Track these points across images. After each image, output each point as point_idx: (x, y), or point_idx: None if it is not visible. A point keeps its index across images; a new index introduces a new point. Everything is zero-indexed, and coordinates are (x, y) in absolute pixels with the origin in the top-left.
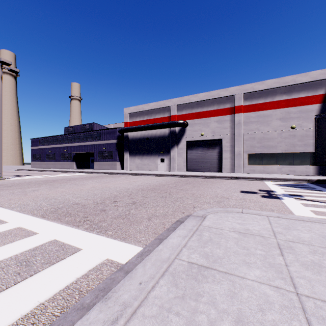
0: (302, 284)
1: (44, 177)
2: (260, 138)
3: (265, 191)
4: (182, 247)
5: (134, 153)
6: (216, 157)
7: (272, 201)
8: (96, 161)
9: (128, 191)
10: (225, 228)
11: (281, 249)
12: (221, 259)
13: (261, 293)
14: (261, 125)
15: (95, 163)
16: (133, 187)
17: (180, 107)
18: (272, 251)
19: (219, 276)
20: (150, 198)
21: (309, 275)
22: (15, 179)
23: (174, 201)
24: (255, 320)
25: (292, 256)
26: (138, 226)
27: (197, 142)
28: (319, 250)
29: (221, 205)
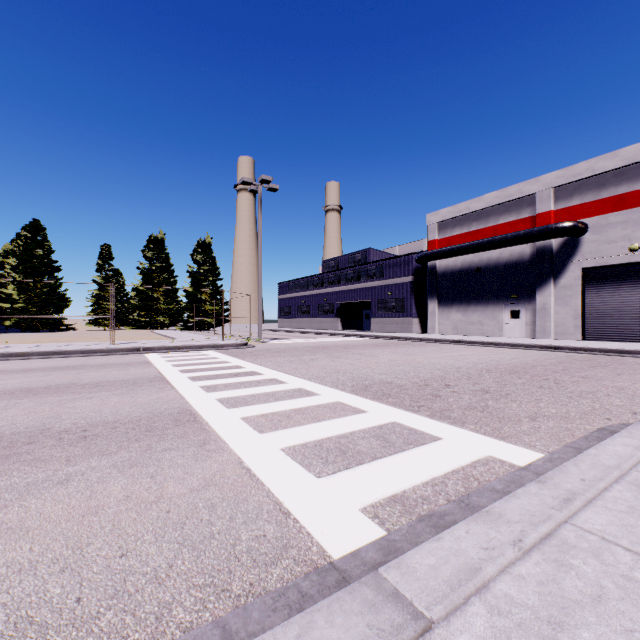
0: None
1: (306, 341)
2: None
3: None
4: (639, 459)
5: (449, 300)
6: None
7: None
8: (374, 317)
9: (460, 372)
10: None
11: None
12: None
13: None
14: None
15: (373, 321)
16: (465, 365)
17: (562, 192)
18: None
19: None
20: (514, 387)
21: None
22: (275, 343)
23: (576, 398)
24: None
25: None
26: (517, 425)
27: (617, 270)
28: None
29: None
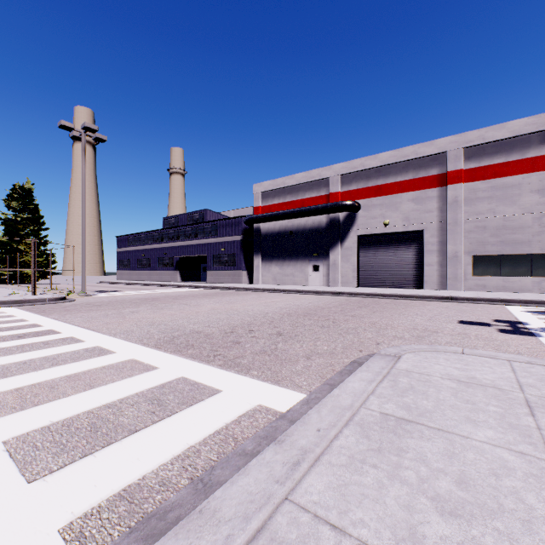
0: None
1: (139, 293)
2: (496, 228)
3: (507, 323)
4: (369, 394)
5: (270, 256)
6: (412, 263)
7: (519, 339)
8: (210, 270)
9: (266, 317)
10: (435, 374)
11: (532, 407)
12: (431, 412)
13: (494, 456)
14: (498, 203)
15: (209, 273)
16: (273, 311)
17: (346, 179)
18: (516, 409)
19: (429, 432)
20: (303, 328)
21: None
22: (102, 296)
23: (344, 334)
24: (485, 483)
25: None
26: (294, 366)
27: (377, 237)
28: None
29: (425, 341)
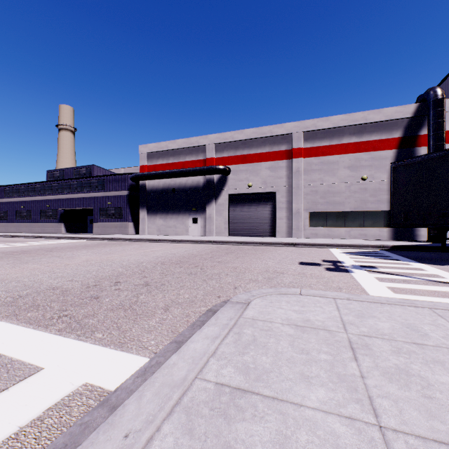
0: (386, 408)
1: (9, 246)
2: (324, 192)
3: (331, 262)
4: (209, 356)
5: (155, 210)
6: (268, 217)
7: (339, 275)
8: (97, 222)
9: (140, 266)
10: (277, 320)
11: (355, 349)
12: (268, 373)
13: (327, 432)
14: (325, 174)
15: (95, 225)
16: (149, 260)
17: (219, 147)
18: (342, 354)
19: (263, 406)
20: (172, 276)
21: (394, 392)
22: None
23: (208, 280)
24: None
25: (370, 361)
26: (148, 321)
27: (243, 196)
28: (404, 347)
29: (273, 283)
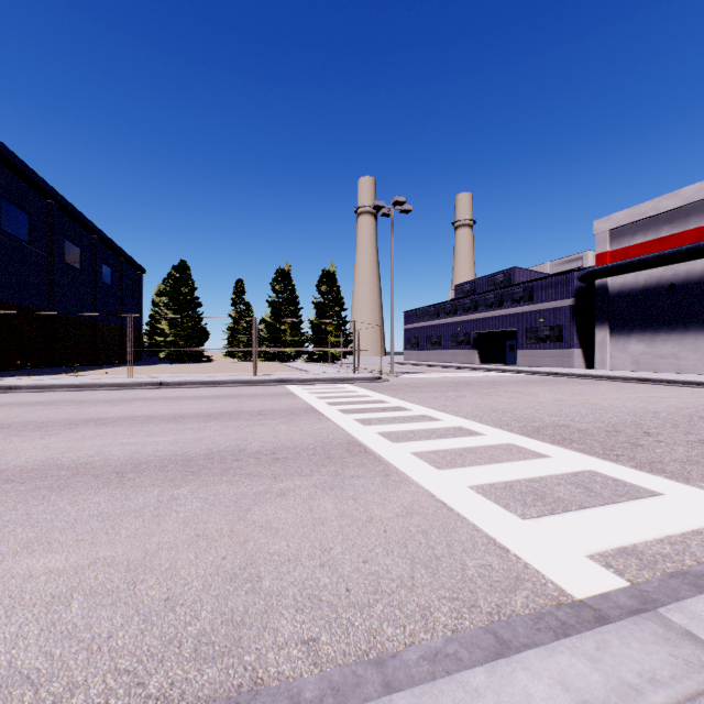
0: None
1: (442, 376)
2: None
3: None
4: None
5: (626, 326)
6: None
7: None
8: (521, 349)
9: (659, 417)
10: None
11: None
12: None
13: None
14: None
15: (519, 353)
16: (664, 410)
17: None
18: None
19: None
20: None
21: None
22: (408, 377)
23: None
24: None
25: None
26: None
27: None
28: None
29: None
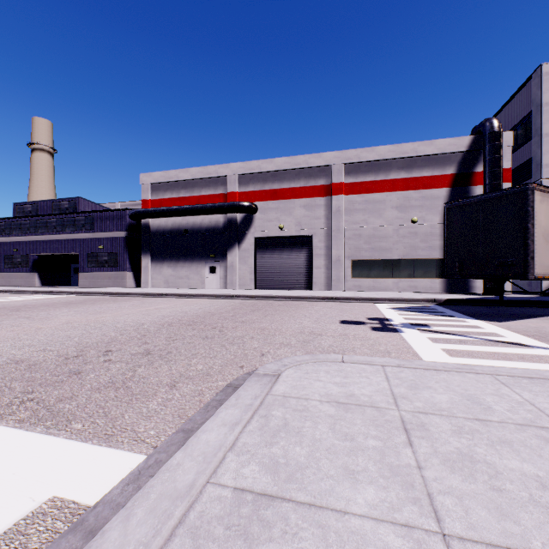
0: (449, 509)
1: None
2: (368, 236)
3: (377, 320)
4: (227, 450)
5: (161, 256)
6: (304, 265)
7: (387, 336)
8: (84, 272)
9: (140, 329)
10: (314, 397)
11: (409, 431)
12: (304, 469)
13: (378, 548)
14: (370, 215)
15: (82, 275)
16: (152, 321)
17: (243, 179)
18: (394, 437)
19: (296, 517)
20: (181, 342)
21: (458, 485)
22: None
23: (228, 346)
24: None
25: (427, 446)
26: (147, 403)
27: (273, 240)
28: (465, 425)
29: (310, 347)
